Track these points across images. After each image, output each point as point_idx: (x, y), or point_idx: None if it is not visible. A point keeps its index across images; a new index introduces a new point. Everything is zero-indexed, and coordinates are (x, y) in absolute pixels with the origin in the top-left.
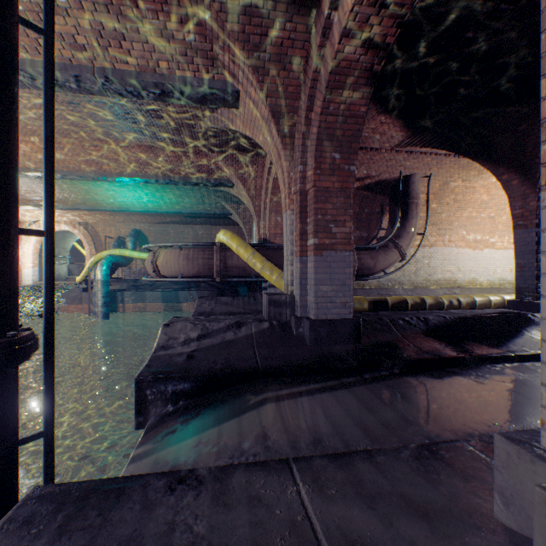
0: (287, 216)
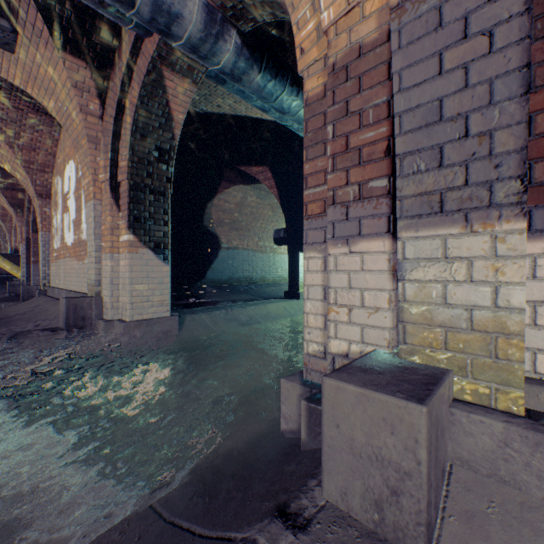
0: (22, 246)
